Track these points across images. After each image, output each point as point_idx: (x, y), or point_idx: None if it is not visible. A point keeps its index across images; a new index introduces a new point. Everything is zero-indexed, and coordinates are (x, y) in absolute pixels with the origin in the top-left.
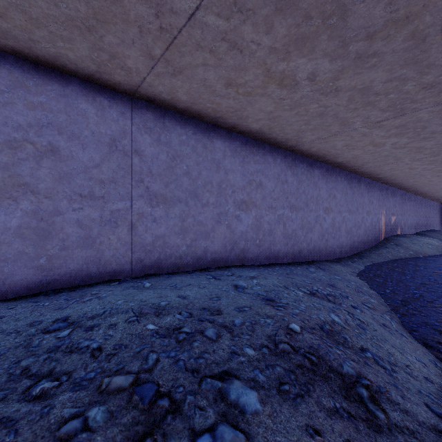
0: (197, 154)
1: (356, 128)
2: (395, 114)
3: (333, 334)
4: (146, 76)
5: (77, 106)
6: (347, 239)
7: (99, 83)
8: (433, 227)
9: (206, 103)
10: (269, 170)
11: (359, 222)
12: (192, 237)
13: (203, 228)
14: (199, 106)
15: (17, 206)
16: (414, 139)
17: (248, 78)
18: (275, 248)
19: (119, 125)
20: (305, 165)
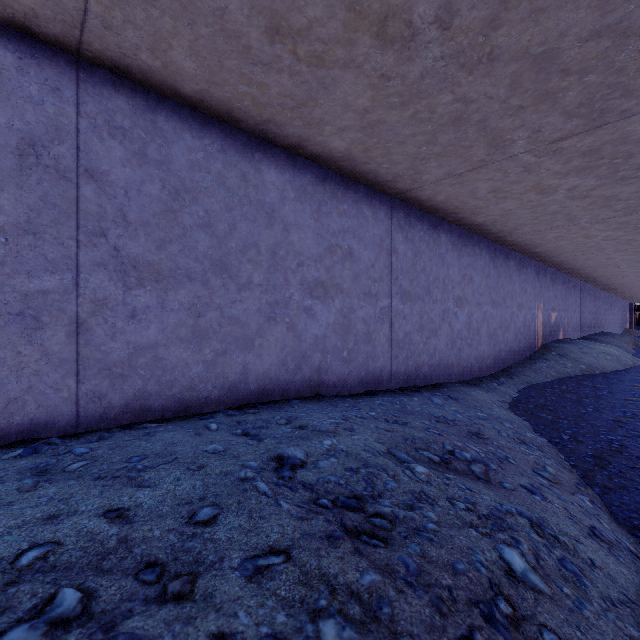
0: (227, 190)
1: (514, 155)
2: (587, 125)
3: (522, 632)
4: None
5: None
6: (490, 347)
7: None
8: (604, 328)
9: (238, 84)
10: (366, 229)
11: (507, 320)
12: (217, 347)
13: (240, 331)
14: (224, 91)
15: None
16: (605, 180)
17: (313, 13)
18: (375, 364)
19: (44, 112)
20: (426, 226)
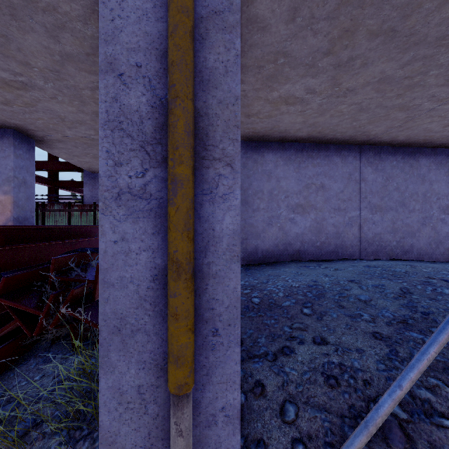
0: (404, 173)
1: None
2: None
3: None
4: (379, 135)
5: (332, 160)
6: None
7: (343, 144)
8: None
9: (419, 138)
10: None
11: None
12: (400, 235)
13: (409, 229)
14: (411, 140)
15: (309, 216)
16: None
17: None
18: None
19: (352, 165)
20: None
